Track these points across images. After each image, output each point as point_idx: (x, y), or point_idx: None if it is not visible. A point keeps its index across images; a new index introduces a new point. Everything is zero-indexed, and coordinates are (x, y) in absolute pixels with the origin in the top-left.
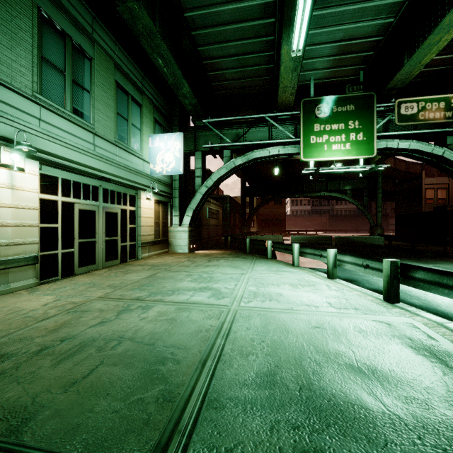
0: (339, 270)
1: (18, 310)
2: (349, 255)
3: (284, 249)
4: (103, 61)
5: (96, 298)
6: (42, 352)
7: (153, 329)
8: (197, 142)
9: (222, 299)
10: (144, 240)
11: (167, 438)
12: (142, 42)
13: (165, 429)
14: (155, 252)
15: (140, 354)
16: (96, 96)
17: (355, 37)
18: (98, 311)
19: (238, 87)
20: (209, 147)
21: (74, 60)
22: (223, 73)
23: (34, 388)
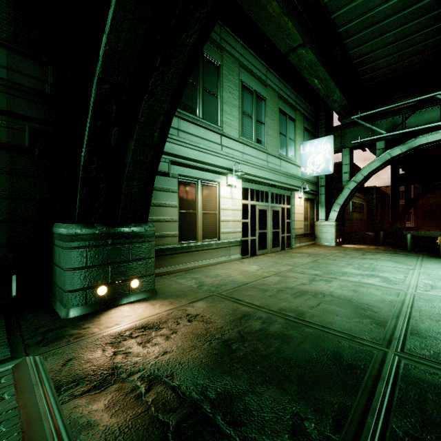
0: None
1: (245, 270)
2: None
3: None
4: (272, 97)
5: (285, 270)
6: (281, 292)
7: (342, 293)
8: (343, 139)
9: (394, 284)
10: (296, 232)
11: (388, 338)
12: (303, 73)
13: (385, 335)
14: (304, 243)
15: (343, 303)
16: (268, 125)
17: None
18: (293, 278)
19: (394, 71)
20: (359, 142)
21: (257, 105)
22: (375, 64)
23: (292, 304)
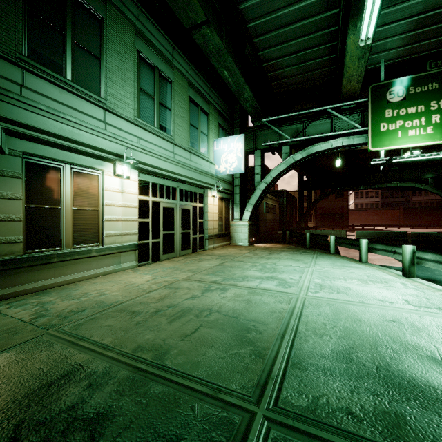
0: (417, 269)
1: (131, 283)
2: (431, 252)
3: (350, 244)
4: (180, 82)
5: (182, 279)
6: (158, 313)
7: (233, 306)
8: (256, 141)
9: (289, 287)
10: (210, 233)
11: (264, 381)
12: (211, 60)
13: (261, 375)
14: (219, 244)
15: (228, 323)
16: (175, 112)
17: (439, 5)
18: (186, 289)
19: (297, 82)
20: (268, 145)
21: (160, 86)
22: (282, 72)
23: (161, 335)
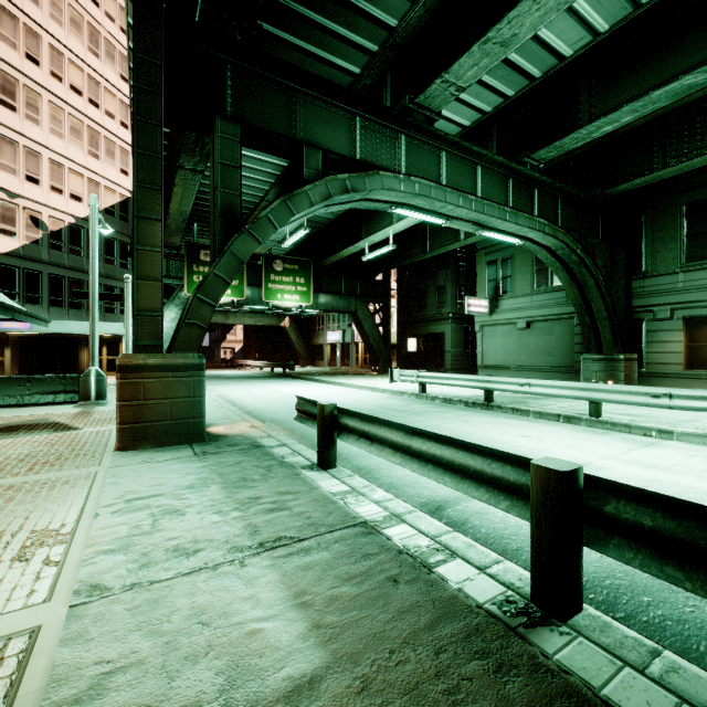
0: None
1: None
2: None
3: None
4: None
5: None
6: None
7: None
8: None
9: None
10: None
11: None
12: None
13: None
14: None
15: None
16: None
17: None
18: None
19: None
20: None
21: None
22: None
23: None
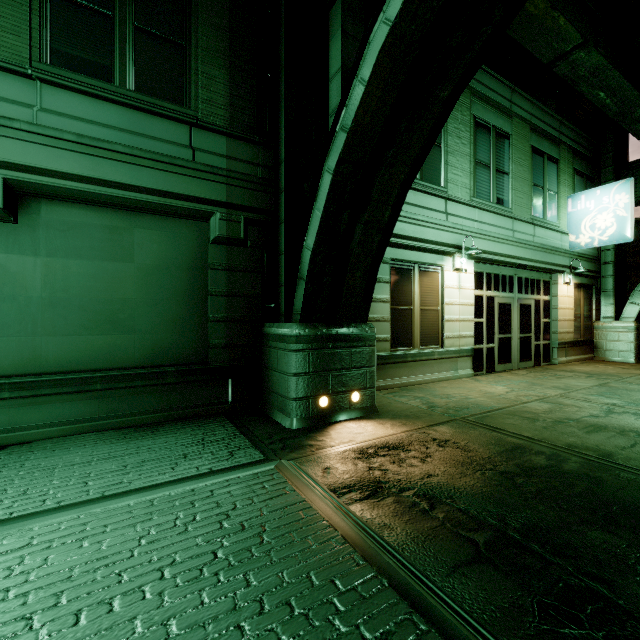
0: None
1: (487, 392)
2: None
3: None
4: (519, 132)
5: (554, 395)
6: (560, 423)
7: None
8: None
9: None
10: (560, 339)
11: None
12: (578, 87)
13: None
14: (574, 357)
15: None
16: (513, 175)
17: None
18: (573, 407)
19: None
20: None
21: (496, 148)
22: None
23: (586, 441)
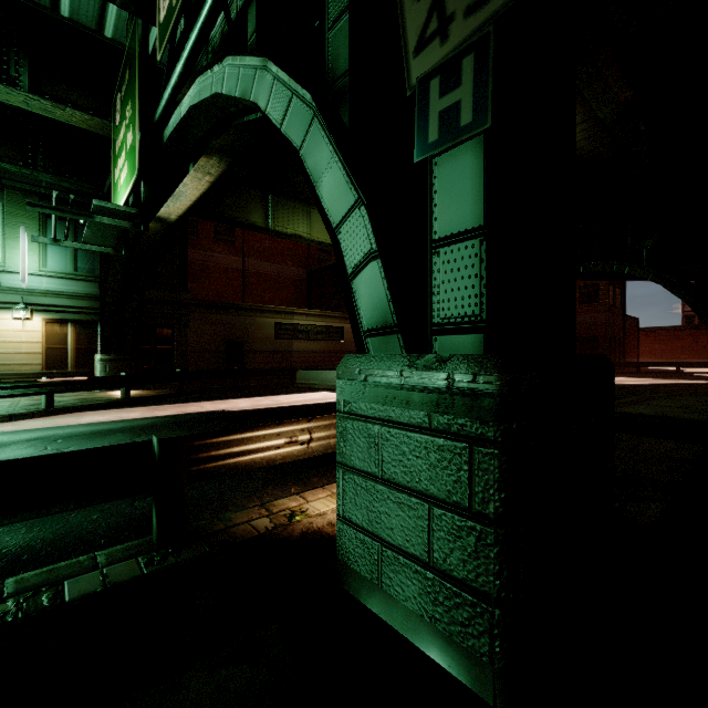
0: None
1: None
2: None
3: None
4: None
5: None
6: None
7: None
8: None
9: None
10: (9, 370)
11: None
12: None
13: None
14: None
15: None
16: None
17: None
18: None
19: None
20: None
21: None
22: None
23: None
